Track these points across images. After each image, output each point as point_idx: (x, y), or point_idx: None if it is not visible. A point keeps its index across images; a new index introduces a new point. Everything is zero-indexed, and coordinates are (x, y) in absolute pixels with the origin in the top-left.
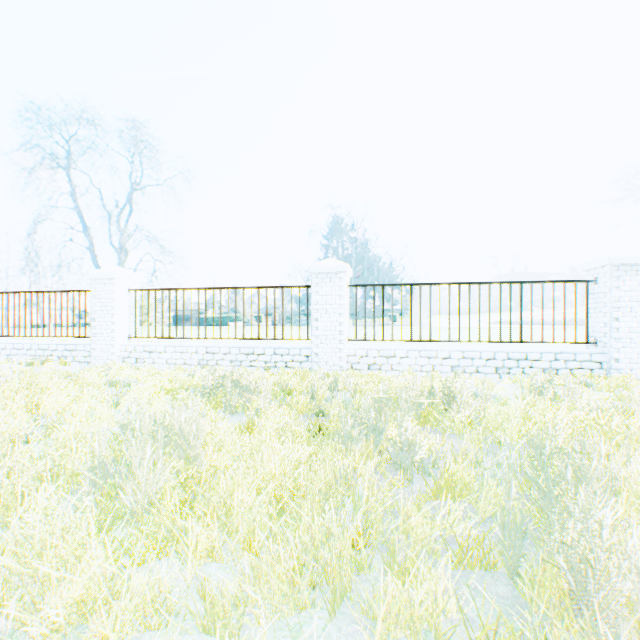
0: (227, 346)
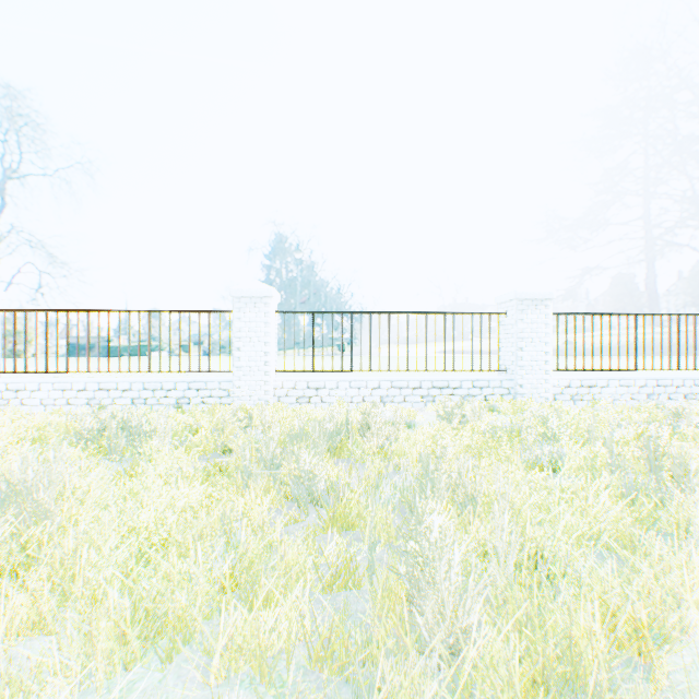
0: (128, 381)
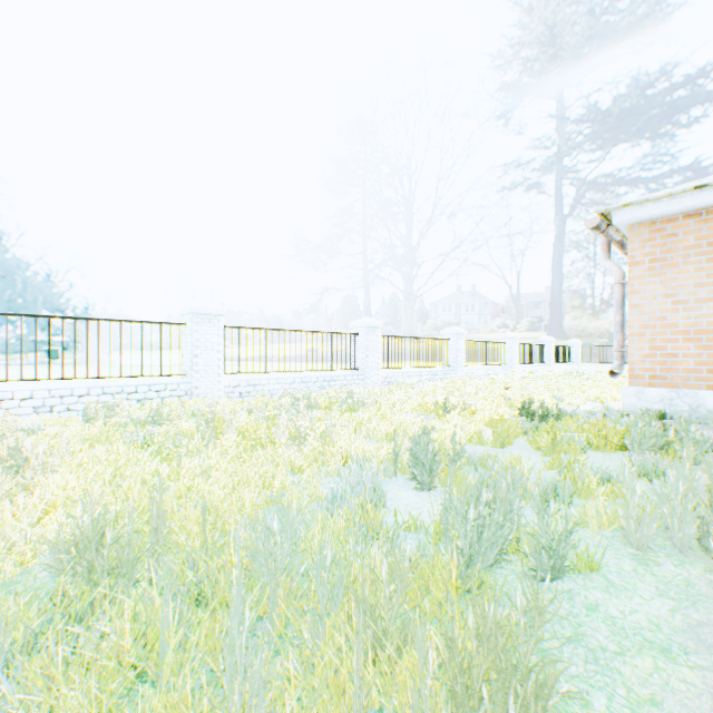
0: None
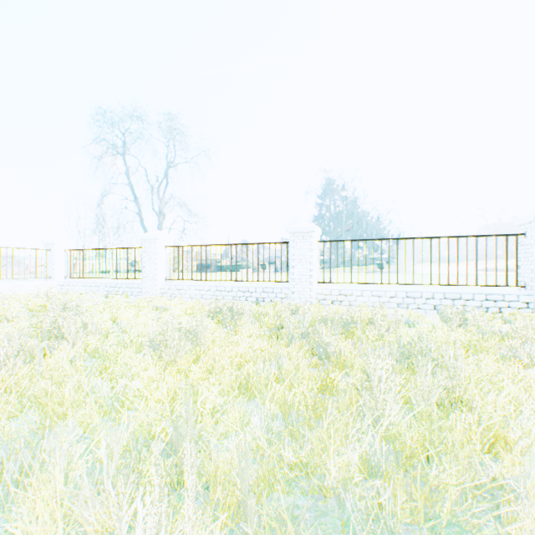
0: (230, 286)
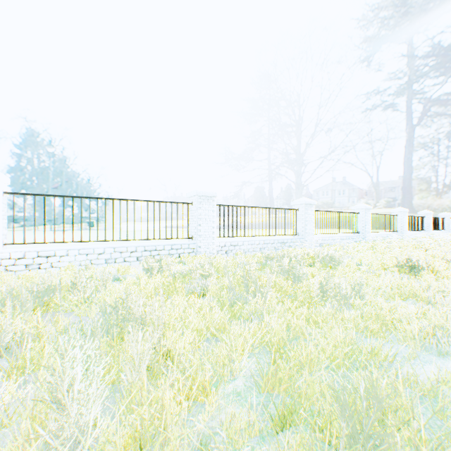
0: None
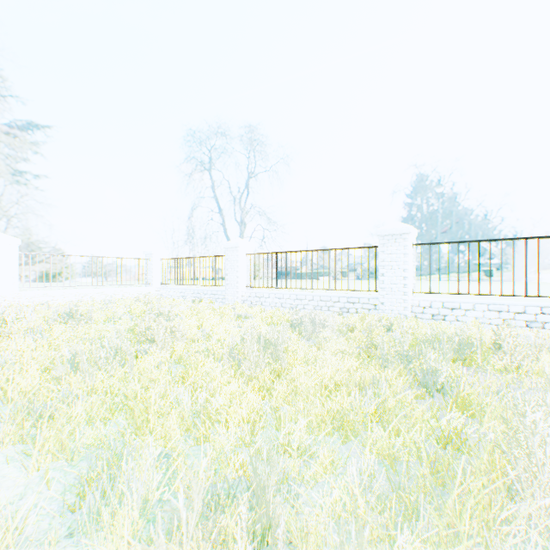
0: (311, 294)
